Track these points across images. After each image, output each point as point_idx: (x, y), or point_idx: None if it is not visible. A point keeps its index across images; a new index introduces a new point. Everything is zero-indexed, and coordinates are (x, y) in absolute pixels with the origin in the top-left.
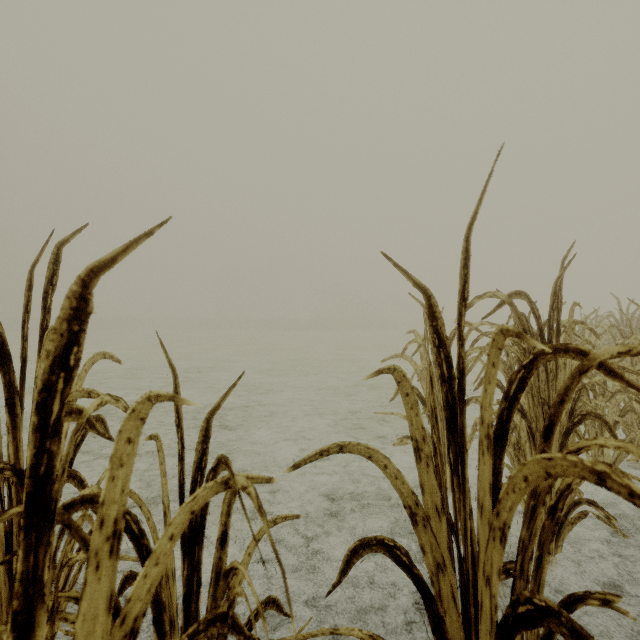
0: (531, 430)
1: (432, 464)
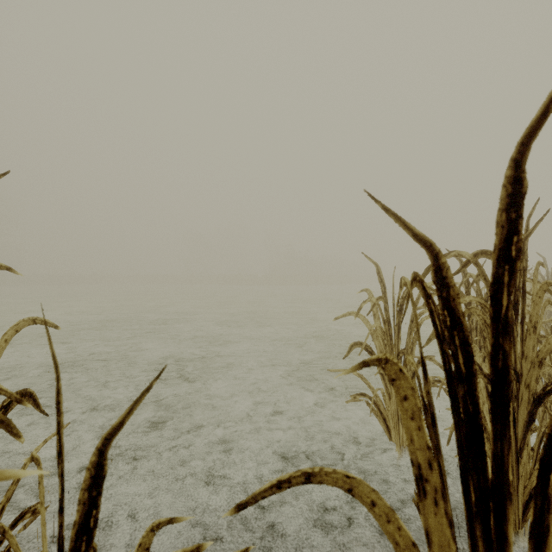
0: None
1: (442, 503)
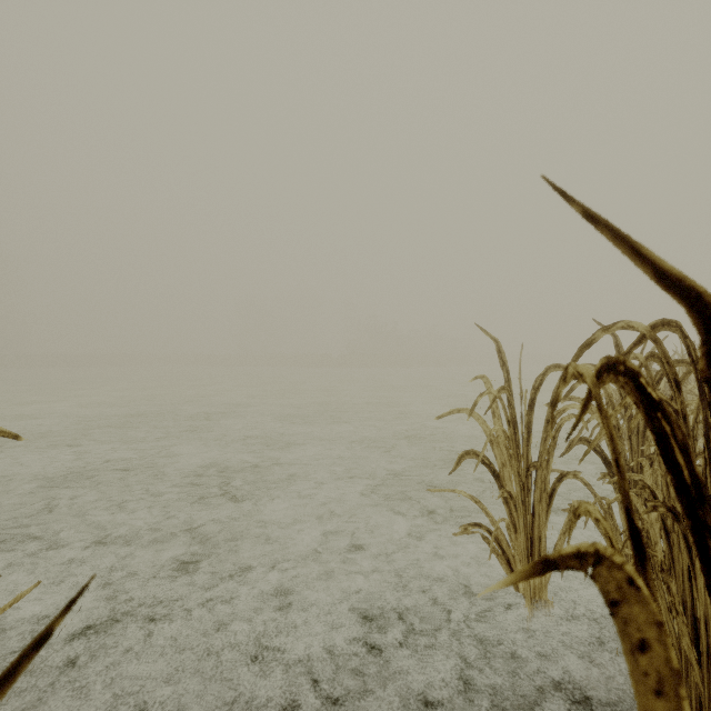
0: (687, 540)
1: None
